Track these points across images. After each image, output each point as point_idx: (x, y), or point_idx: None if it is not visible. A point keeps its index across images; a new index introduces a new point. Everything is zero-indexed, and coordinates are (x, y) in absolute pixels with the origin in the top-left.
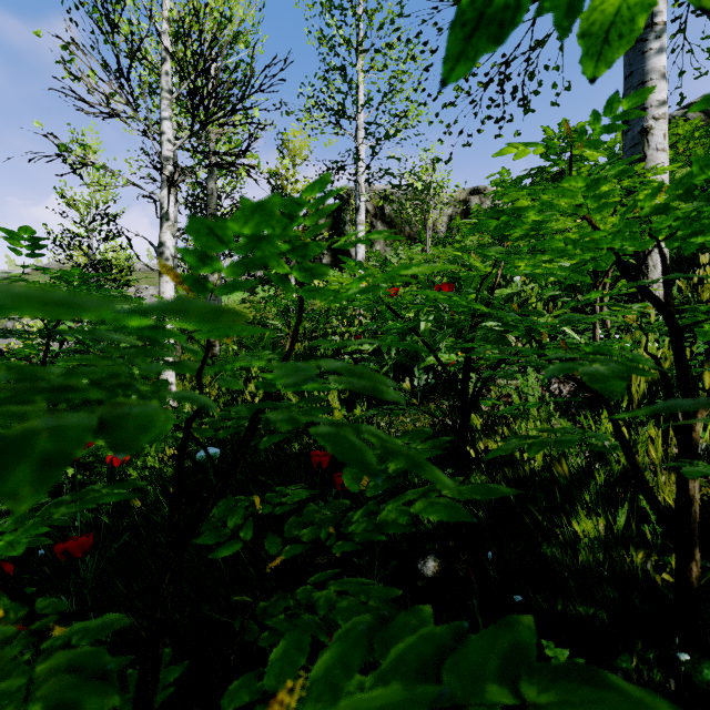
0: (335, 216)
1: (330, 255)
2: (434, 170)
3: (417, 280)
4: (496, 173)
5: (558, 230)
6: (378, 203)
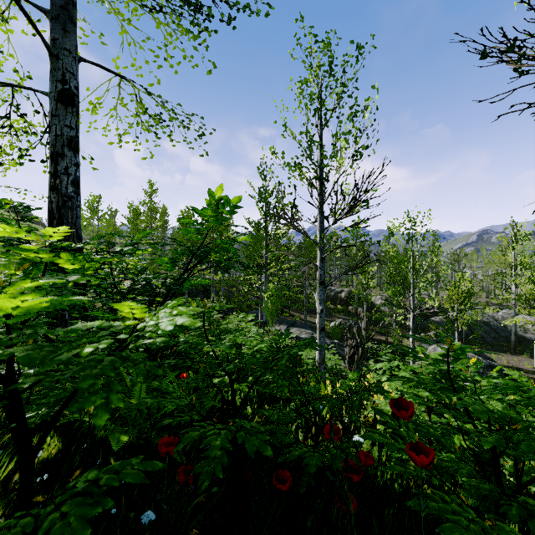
0: None
1: None
2: None
3: None
4: None
5: None
6: None
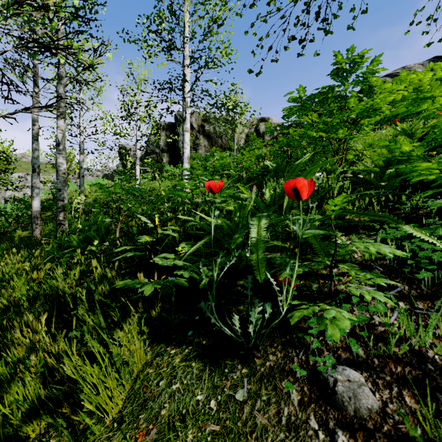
0: (172, 130)
1: (168, 156)
2: (241, 93)
3: (227, 174)
4: (293, 91)
5: (344, 137)
6: (201, 123)
